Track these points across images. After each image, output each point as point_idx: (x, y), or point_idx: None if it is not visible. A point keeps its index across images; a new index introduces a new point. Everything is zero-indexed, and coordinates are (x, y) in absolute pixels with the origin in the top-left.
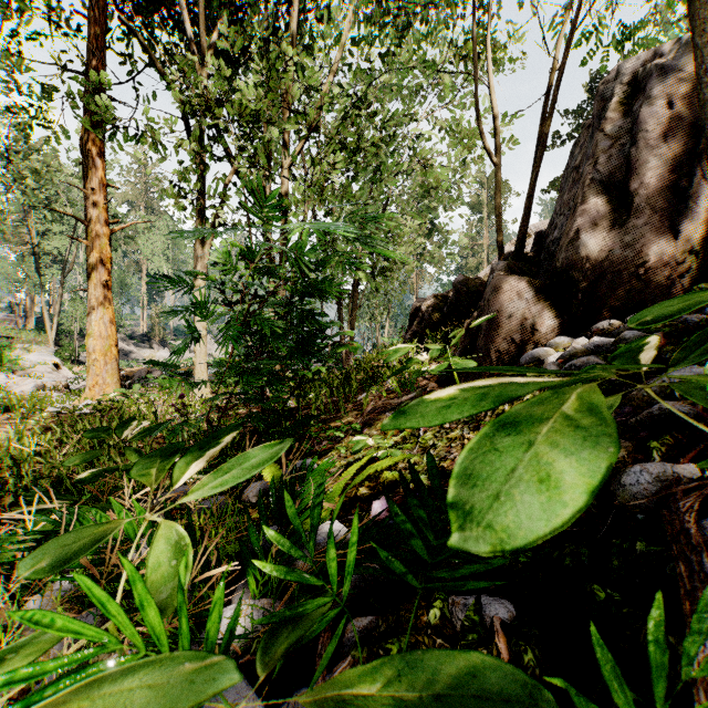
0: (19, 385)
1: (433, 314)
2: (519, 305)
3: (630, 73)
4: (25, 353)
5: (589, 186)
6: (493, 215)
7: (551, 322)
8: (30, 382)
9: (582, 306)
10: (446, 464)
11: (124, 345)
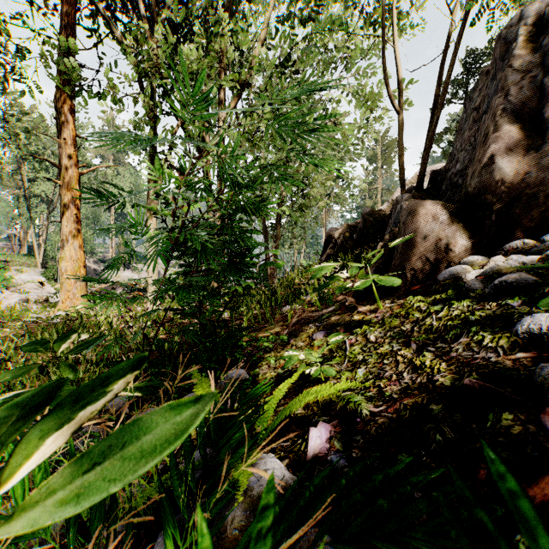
0: (7, 299)
1: (344, 240)
2: (434, 227)
3: (533, 16)
4: (18, 273)
5: (500, 116)
6: (386, 165)
7: (464, 242)
8: (16, 296)
9: (495, 227)
10: (382, 383)
11: (96, 267)
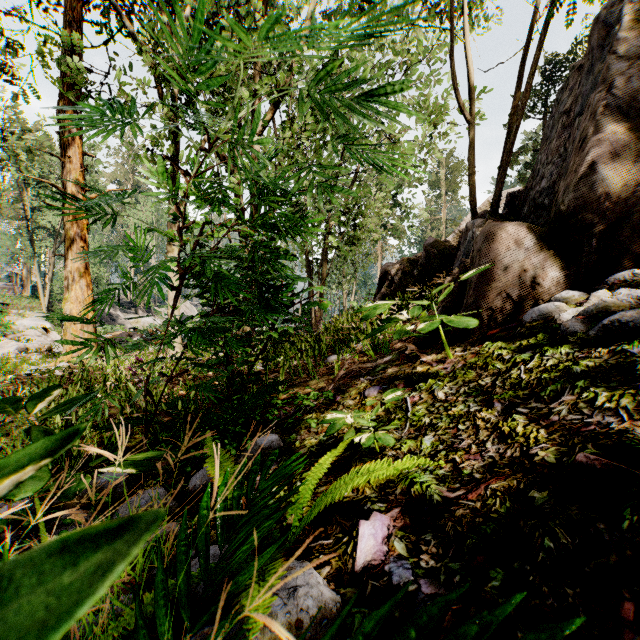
0: (3, 348)
1: (402, 277)
2: (517, 255)
3: None
4: (20, 318)
5: (602, 114)
6: (451, 191)
7: (555, 274)
8: (13, 344)
9: (596, 255)
10: (458, 457)
11: (112, 311)
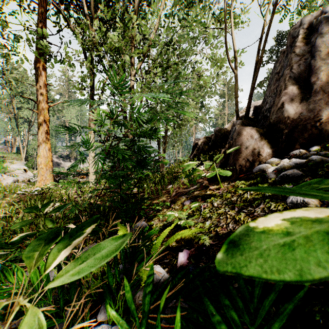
0: (6, 180)
1: (204, 146)
2: (251, 142)
3: (307, 23)
4: (11, 164)
5: (288, 80)
6: (230, 99)
7: (268, 150)
8: (11, 178)
9: (285, 142)
10: (218, 229)
11: (57, 160)
